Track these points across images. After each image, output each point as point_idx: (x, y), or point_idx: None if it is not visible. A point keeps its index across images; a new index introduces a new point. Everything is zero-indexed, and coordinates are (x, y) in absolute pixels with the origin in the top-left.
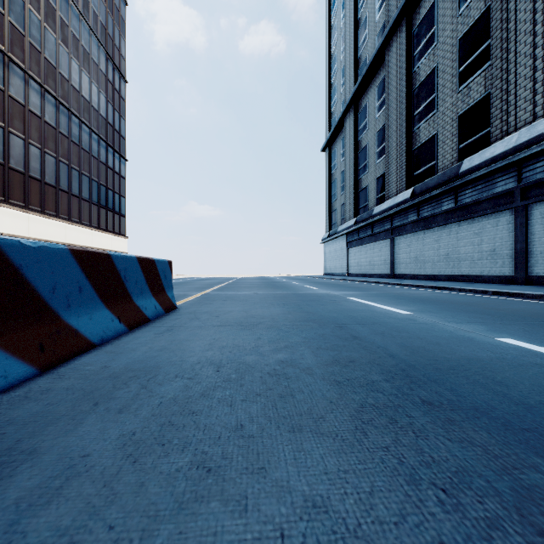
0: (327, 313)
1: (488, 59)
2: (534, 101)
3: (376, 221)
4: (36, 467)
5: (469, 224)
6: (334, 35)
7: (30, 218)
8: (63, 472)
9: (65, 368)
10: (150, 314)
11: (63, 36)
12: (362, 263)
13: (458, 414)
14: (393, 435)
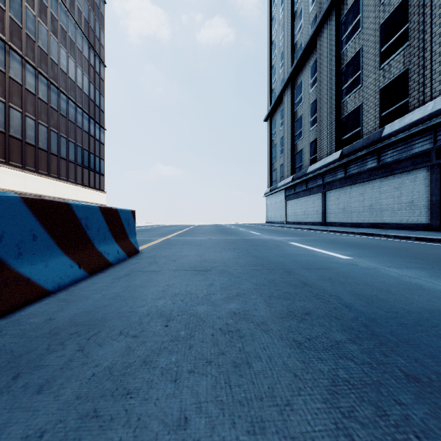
0: (274, 257)
1: (406, 40)
2: None
3: (310, 178)
4: None
5: (390, 180)
6: (274, 25)
7: (26, 177)
8: None
9: (7, 321)
10: (113, 258)
11: (53, 28)
12: (298, 213)
13: None
14: None
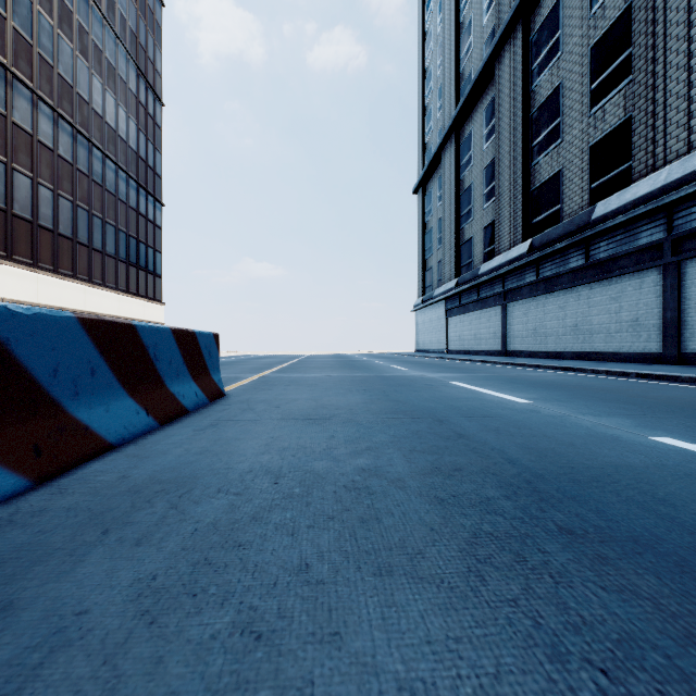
0: (422, 402)
1: (629, 73)
2: (689, 127)
3: (484, 282)
4: (8, 632)
5: (604, 287)
6: (429, 44)
7: (39, 279)
8: (46, 639)
9: (68, 479)
10: (189, 403)
11: (82, 46)
12: (465, 336)
13: (611, 548)
14: (522, 581)
